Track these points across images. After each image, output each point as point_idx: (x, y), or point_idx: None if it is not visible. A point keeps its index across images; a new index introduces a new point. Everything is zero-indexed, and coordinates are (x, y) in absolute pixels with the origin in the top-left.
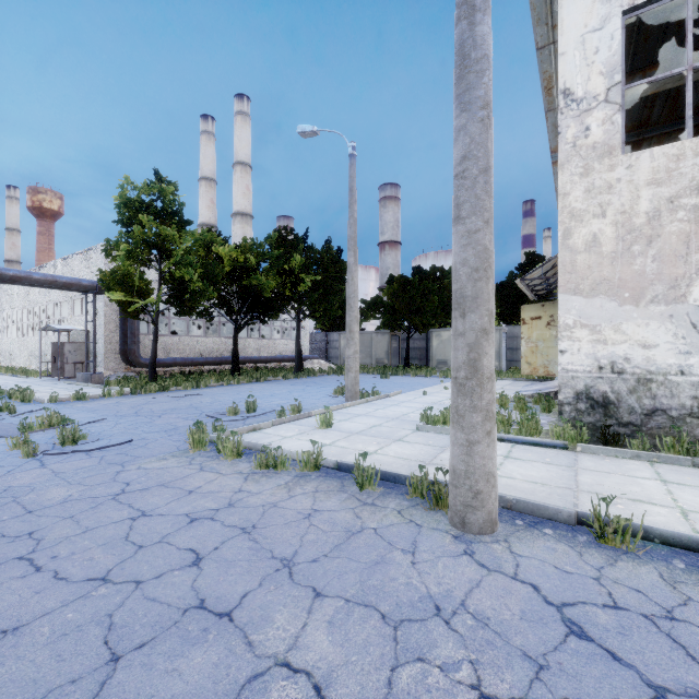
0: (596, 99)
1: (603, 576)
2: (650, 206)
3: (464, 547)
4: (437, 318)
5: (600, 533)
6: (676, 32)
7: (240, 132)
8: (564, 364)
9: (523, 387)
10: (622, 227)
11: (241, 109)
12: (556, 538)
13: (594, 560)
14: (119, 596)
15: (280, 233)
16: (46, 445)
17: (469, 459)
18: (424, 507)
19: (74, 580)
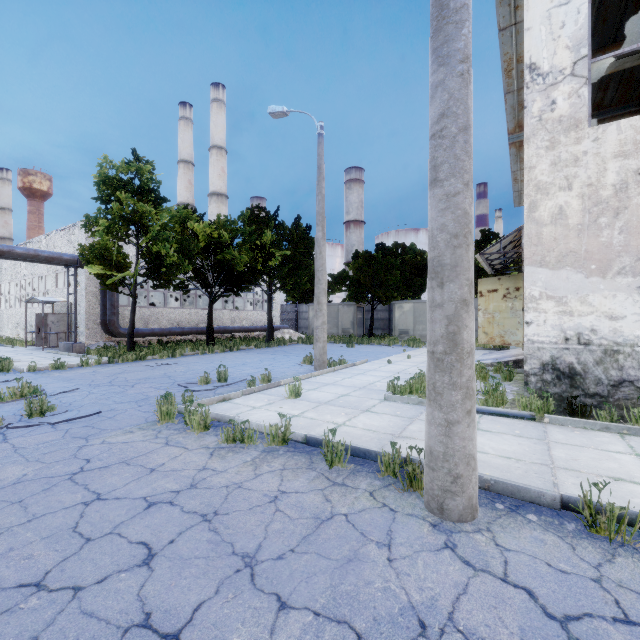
0: (562, 73)
1: (604, 577)
2: (617, 179)
3: (444, 539)
4: (399, 291)
5: (591, 521)
6: (633, 14)
7: (216, 118)
8: (529, 335)
9: (481, 355)
10: (588, 200)
11: (217, 97)
12: (542, 527)
13: (590, 555)
14: (51, 610)
15: (252, 211)
16: (13, 416)
17: (447, 440)
18: (397, 487)
19: (4, 587)
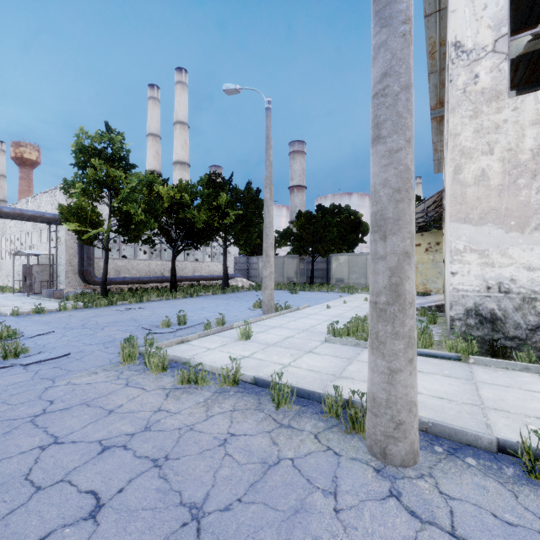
0: (485, 50)
1: None
2: (534, 144)
3: (389, 486)
4: (336, 245)
5: (530, 467)
6: None
7: (179, 98)
8: (455, 284)
9: None
10: (508, 163)
11: (180, 80)
12: (482, 472)
13: (533, 505)
14: None
15: (210, 176)
16: None
17: (390, 387)
18: (340, 429)
19: None
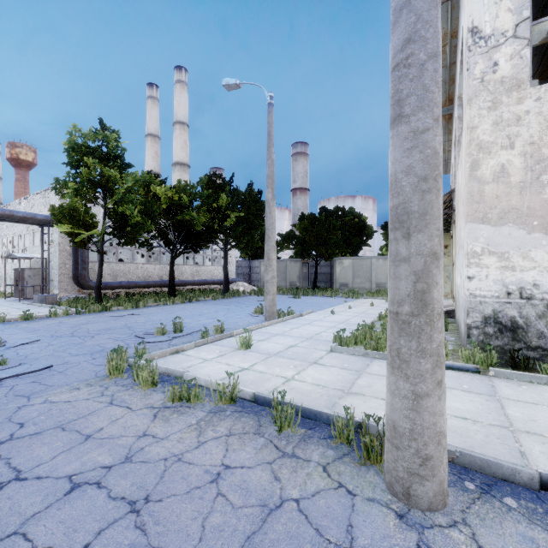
0: (505, 35)
1: None
2: None
3: (416, 538)
4: (340, 248)
5: None
6: None
7: (179, 97)
8: (471, 289)
9: None
10: (530, 158)
11: (180, 78)
12: (526, 517)
13: None
14: None
15: (210, 177)
16: None
17: (415, 415)
18: (352, 459)
19: None
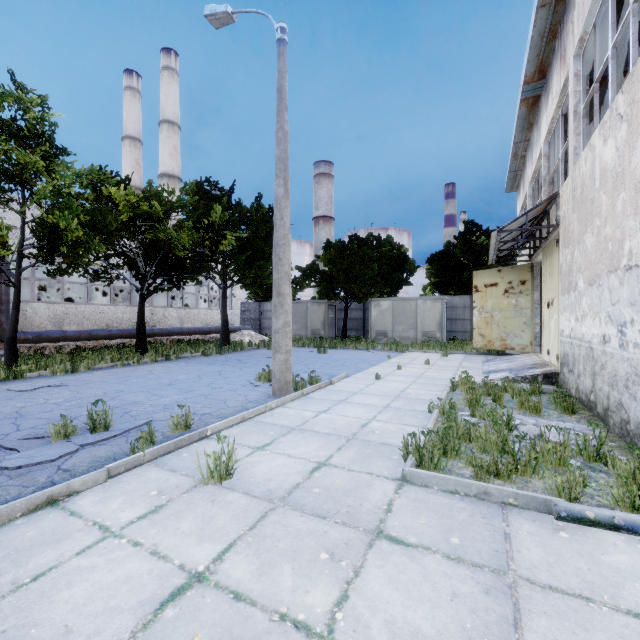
0: None
1: None
2: None
3: None
4: (376, 287)
5: None
6: None
7: (167, 89)
8: None
9: (484, 363)
10: None
11: (168, 64)
12: None
13: None
14: None
15: (201, 185)
16: None
17: None
18: None
19: None
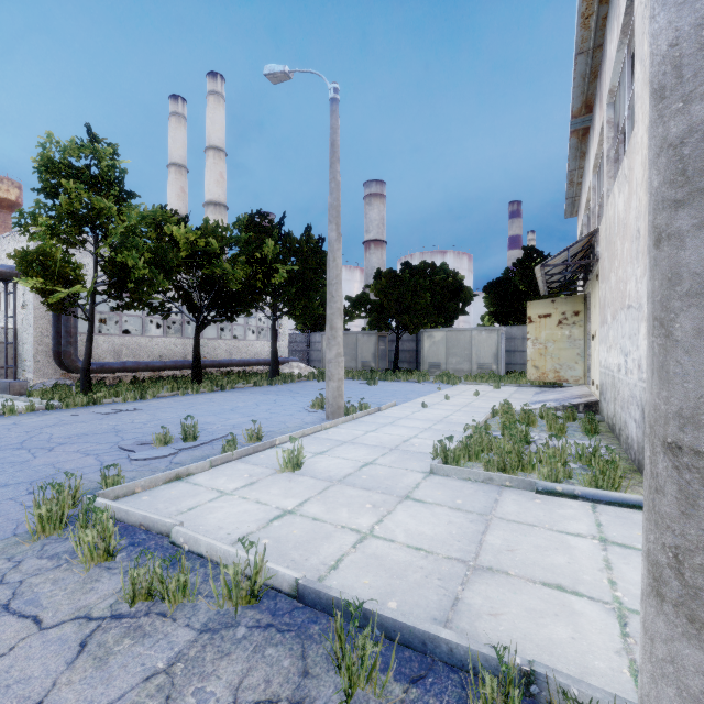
0: None
1: None
2: None
3: None
4: (429, 317)
5: None
6: None
7: (213, 114)
8: None
9: (534, 395)
10: None
11: (214, 89)
12: None
13: None
14: None
15: (252, 217)
16: None
17: None
18: None
19: None
